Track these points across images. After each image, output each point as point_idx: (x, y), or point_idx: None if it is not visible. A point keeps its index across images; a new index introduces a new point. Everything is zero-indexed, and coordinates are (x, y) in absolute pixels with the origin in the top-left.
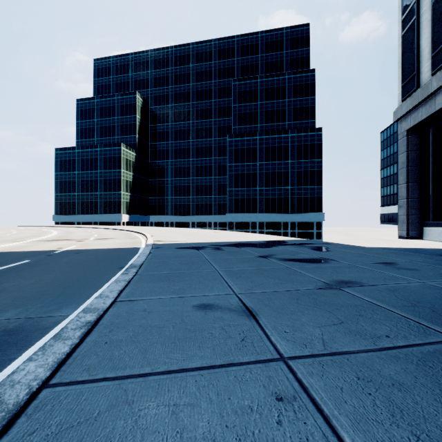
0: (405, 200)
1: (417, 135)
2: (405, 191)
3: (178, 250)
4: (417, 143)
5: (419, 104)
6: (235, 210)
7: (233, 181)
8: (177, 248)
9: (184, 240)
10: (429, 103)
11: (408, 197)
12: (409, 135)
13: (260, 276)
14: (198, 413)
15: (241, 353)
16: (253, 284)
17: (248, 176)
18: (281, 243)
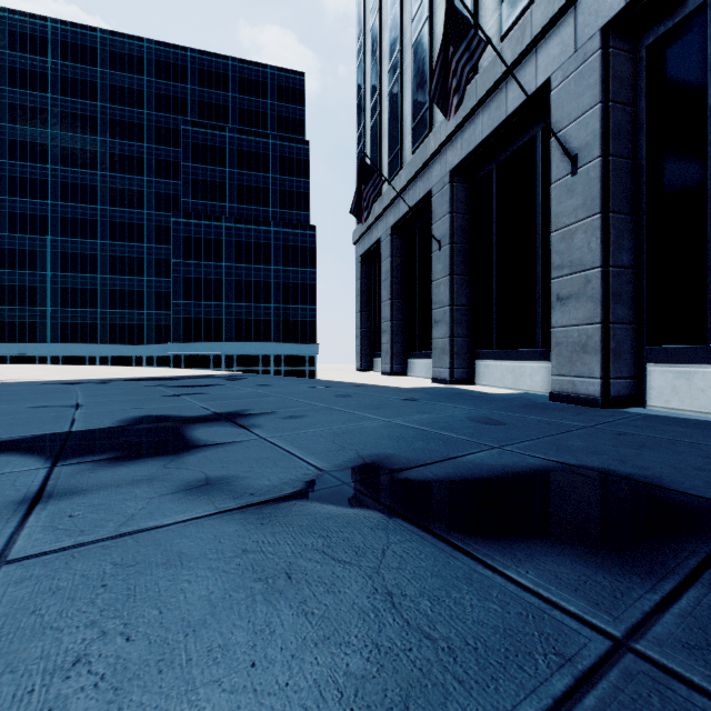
0: (359, 330)
1: (369, 262)
2: (359, 321)
3: (40, 385)
4: (369, 271)
5: (366, 233)
6: (186, 337)
7: (181, 288)
8: (39, 384)
9: (60, 378)
10: (370, 234)
11: (362, 327)
12: (363, 261)
13: (120, 395)
14: (8, 422)
15: (50, 414)
16: (105, 398)
17: (209, 283)
18: (204, 376)
